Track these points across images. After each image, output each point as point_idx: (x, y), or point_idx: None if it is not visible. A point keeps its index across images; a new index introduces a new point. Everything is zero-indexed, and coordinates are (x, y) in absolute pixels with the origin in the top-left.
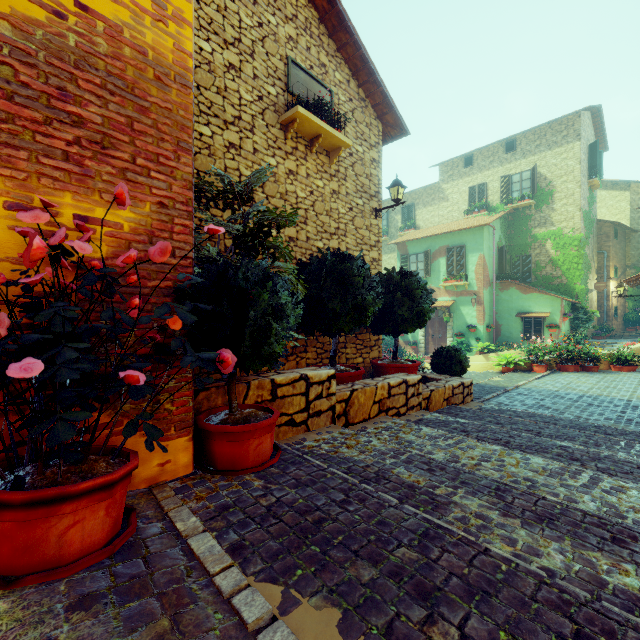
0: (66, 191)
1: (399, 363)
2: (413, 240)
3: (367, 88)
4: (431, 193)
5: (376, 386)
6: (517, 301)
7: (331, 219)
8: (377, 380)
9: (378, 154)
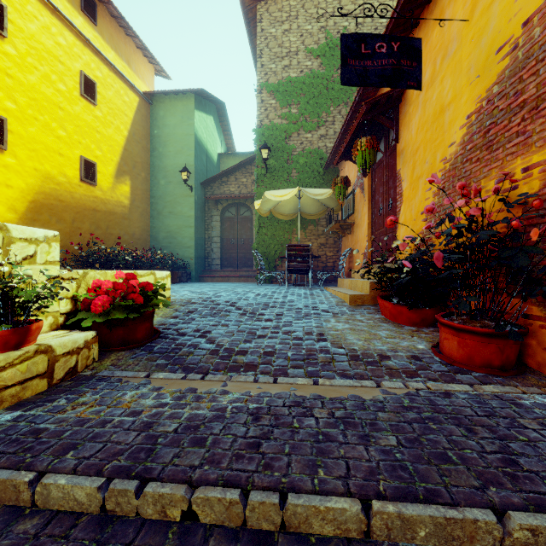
0: (518, 157)
1: None
2: None
3: None
4: None
5: None
6: None
7: None
8: None
9: None
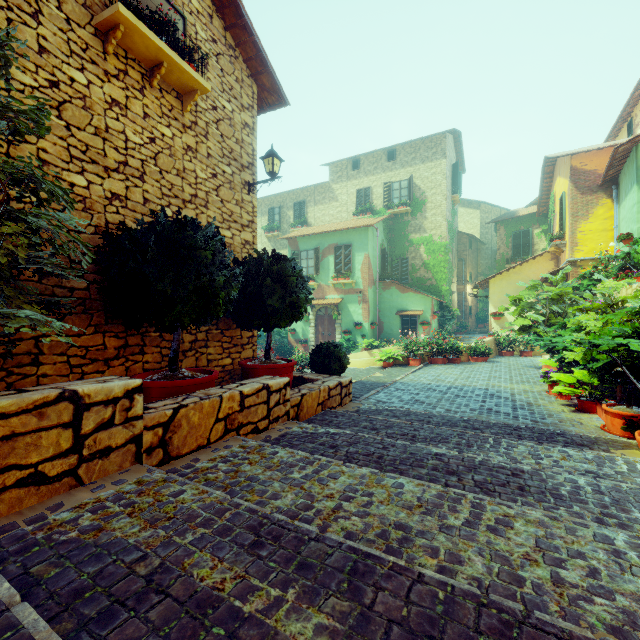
0: None
1: (272, 363)
2: (304, 236)
3: (237, 34)
4: (322, 192)
5: (221, 397)
6: (397, 300)
7: (185, 182)
8: (227, 388)
9: (252, 119)
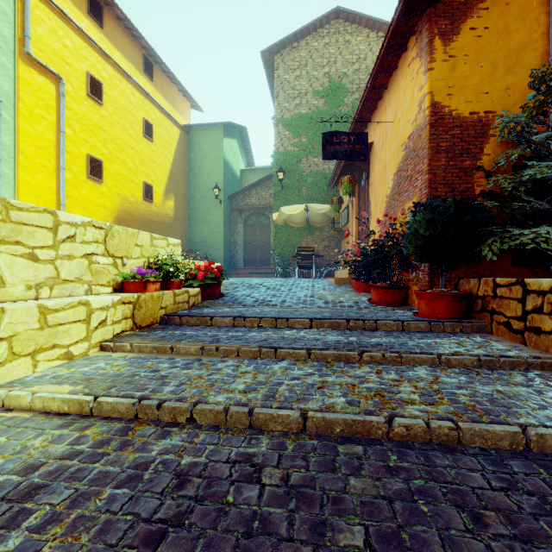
0: (407, 202)
1: None
2: None
3: None
4: None
5: None
6: None
7: None
8: None
9: None
